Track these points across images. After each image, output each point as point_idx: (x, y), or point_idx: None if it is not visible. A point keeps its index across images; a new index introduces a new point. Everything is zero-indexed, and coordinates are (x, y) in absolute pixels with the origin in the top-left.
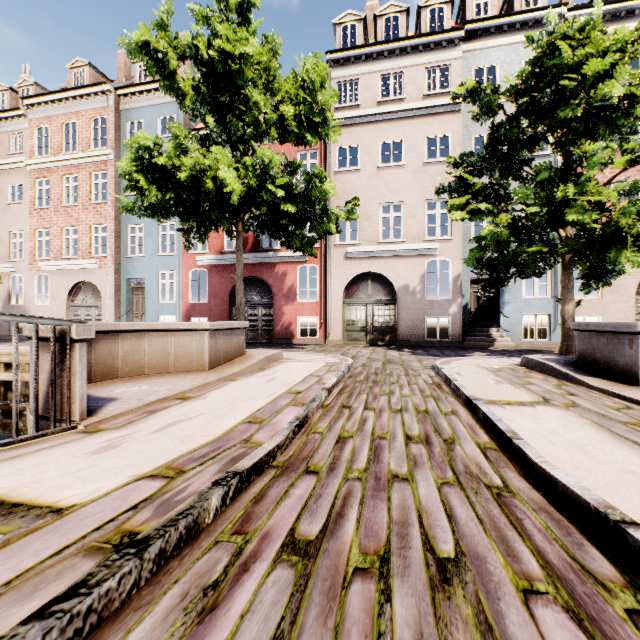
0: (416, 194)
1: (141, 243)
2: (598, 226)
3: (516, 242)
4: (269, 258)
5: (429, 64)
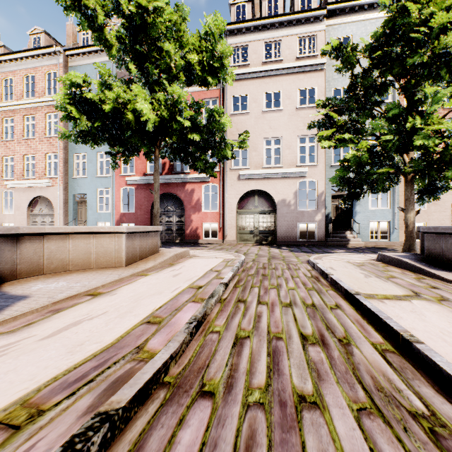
0: (291, 131)
1: (85, 168)
2: (440, 150)
3: (372, 164)
4: (181, 179)
5: (300, 34)
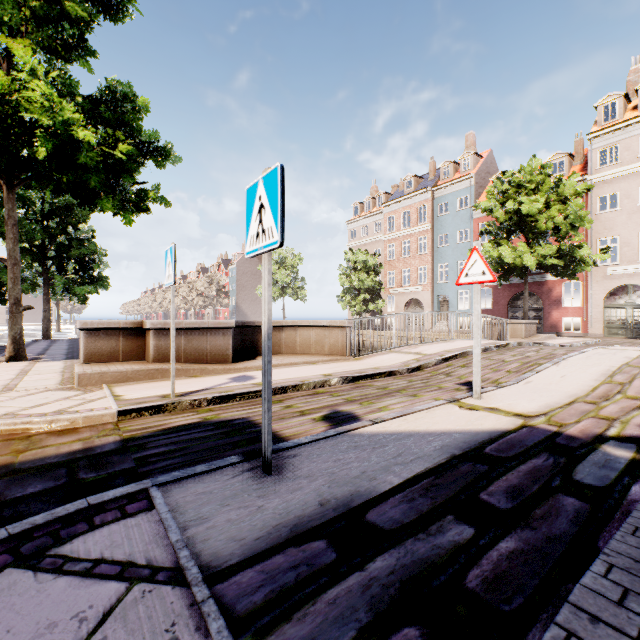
0: None
1: (442, 273)
2: None
3: None
4: (538, 278)
5: None
